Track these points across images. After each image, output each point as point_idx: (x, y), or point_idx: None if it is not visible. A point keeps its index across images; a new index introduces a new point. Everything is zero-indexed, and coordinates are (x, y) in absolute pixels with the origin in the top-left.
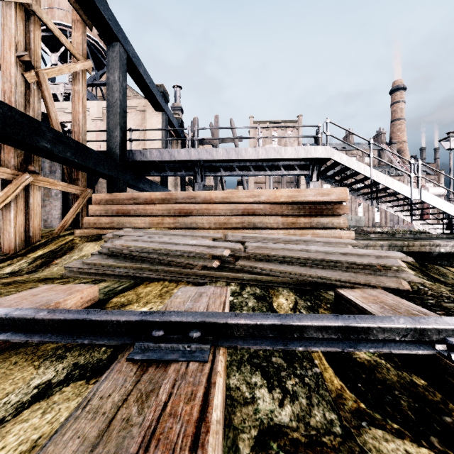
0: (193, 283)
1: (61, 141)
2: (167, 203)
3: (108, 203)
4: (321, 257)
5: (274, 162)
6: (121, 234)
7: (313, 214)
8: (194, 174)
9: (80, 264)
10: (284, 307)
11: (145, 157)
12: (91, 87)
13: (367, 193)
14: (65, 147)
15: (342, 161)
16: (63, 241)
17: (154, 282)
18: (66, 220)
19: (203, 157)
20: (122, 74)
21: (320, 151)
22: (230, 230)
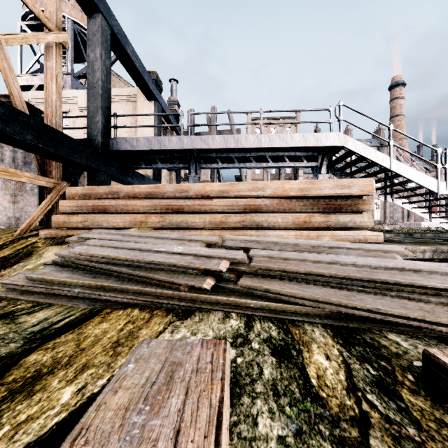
0: (174, 312)
1: (17, 120)
2: (153, 197)
3: (84, 198)
4: (366, 276)
5: (278, 153)
6: (88, 237)
7: (329, 211)
8: (188, 166)
9: (24, 279)
10: (332, 383)
11: (131, 145)
12: (84, 80)
13: (382, 187)
14: (24, 127)
15: (357, 150)
16: (23, 244)
17: (118, 311)
18: (32, 219)
19: (198, 146)
20: (105, 51)
21: (332, 138)
22: (229, 231)
